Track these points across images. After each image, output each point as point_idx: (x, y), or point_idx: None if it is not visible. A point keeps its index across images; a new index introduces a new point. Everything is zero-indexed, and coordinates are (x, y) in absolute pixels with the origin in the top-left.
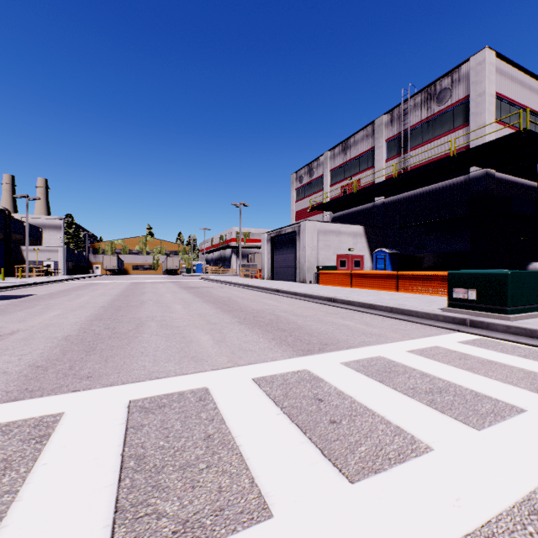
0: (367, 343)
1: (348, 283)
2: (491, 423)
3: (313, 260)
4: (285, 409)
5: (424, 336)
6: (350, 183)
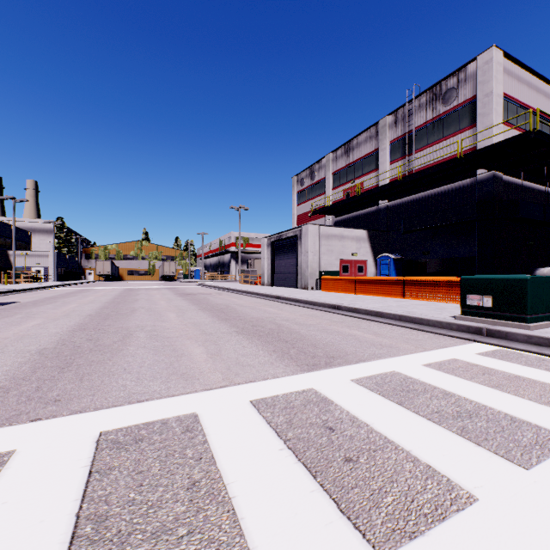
0: (378, 355)
1: (352, 289)
2: (539, 458)
3: (315, 265)
4: (289, 443)
5: (438, 347)
6: (353, 186)
